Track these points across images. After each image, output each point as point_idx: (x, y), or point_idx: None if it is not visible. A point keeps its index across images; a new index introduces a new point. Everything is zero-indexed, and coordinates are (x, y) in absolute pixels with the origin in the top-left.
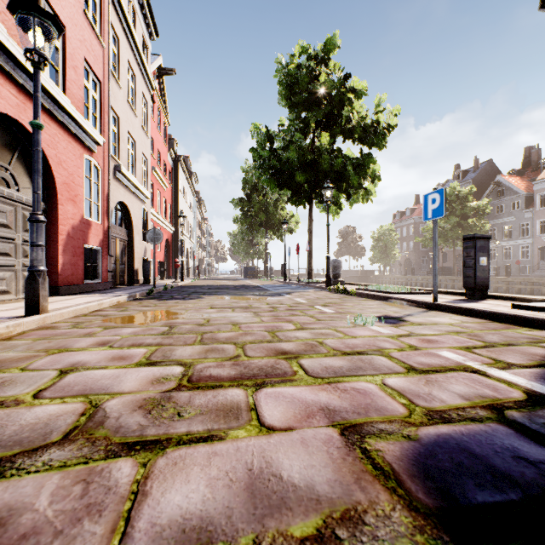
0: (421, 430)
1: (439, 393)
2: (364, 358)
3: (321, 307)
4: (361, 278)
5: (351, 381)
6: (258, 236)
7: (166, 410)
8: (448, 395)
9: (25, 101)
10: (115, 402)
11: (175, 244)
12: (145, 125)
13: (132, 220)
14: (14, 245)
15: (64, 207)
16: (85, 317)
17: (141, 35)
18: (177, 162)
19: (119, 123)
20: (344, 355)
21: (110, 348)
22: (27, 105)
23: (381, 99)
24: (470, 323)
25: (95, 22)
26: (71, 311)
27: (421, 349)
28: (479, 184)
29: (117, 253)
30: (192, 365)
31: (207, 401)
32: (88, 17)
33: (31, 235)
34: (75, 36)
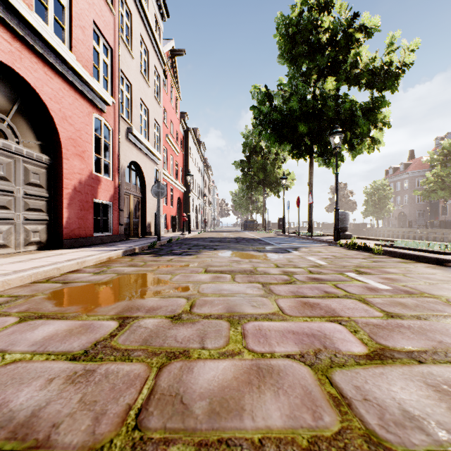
0: None
1: None
2: None
3: (358, 276)
4: (353, 230)
5: None
6: (256, 194)
7: None
8: None
9: (22, 49)
10: None
11: (186, 202)
12: (157, 96)
13: (145, 178)
14: (14, 198)
15: (69, 161)
16: (42, 284)
17: (154, 15)
18: (187, 131)
19: (132, 90)
20: None
21: None
22: (24, 53)
23: (393, 37)
24: None
25: None
26: (27, 275)
27: None
28: None
29: (130, 208)
30: None
31: None
32: None
33: None
34: None
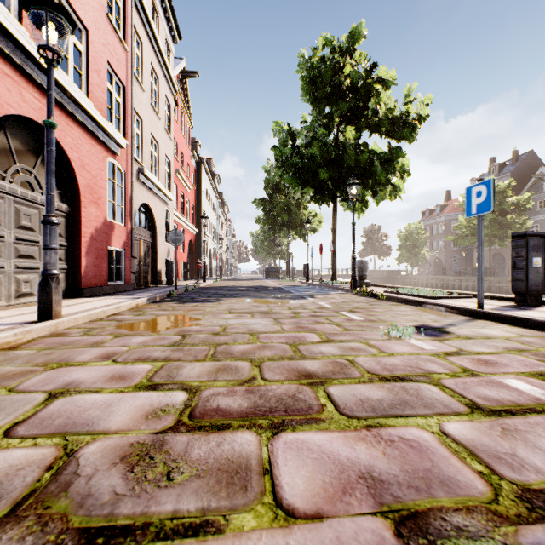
0: (524, 534)
1: (529, 455)
2: (408, 387)
3: (348, 313)
4: (387, 278)
5: (397, 426)
6: (280, 236)
7: (153, 465)
8: (543, 459)
9: None
10: (94, 448)
11: (198, 245)
12: (168, 128)
13: (155, 221)
14: (39, 248)
15: (87, 209)
16: (100, 322)
17: (164, 38)
18: (200, 164)
19: (142, 125)
20: (382, 381)
21: (112, 363)
22: None
23: (410, 88)
24: (530, 337)
25: (119, 26)
26: (87, 315)
27: (480, 375)
28: (519, 177)
29: (140, 254)
30: (197, 391)
31: (208, 452)
32: (111, 21)
33: (44, 238)
34: (98, 39)
